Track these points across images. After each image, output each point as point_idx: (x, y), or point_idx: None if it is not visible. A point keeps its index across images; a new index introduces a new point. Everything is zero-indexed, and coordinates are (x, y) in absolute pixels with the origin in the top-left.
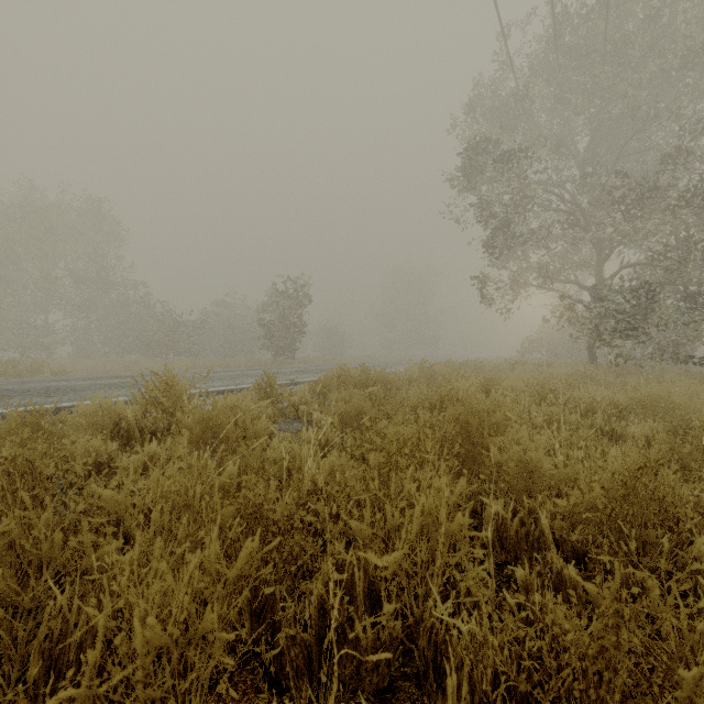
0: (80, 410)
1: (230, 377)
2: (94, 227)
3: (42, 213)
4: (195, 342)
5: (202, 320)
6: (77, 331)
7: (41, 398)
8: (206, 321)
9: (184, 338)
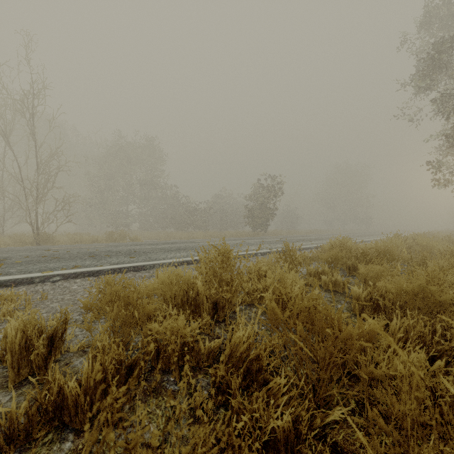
0: (160, 280)
1: (236, 245)
2: (150, 154)
3: (125, 149)
4: (204, 221)
5: (208, 207)
6: (141, 215)
7: (126, 258)
8: (210, 207)
9: (197, 218)
